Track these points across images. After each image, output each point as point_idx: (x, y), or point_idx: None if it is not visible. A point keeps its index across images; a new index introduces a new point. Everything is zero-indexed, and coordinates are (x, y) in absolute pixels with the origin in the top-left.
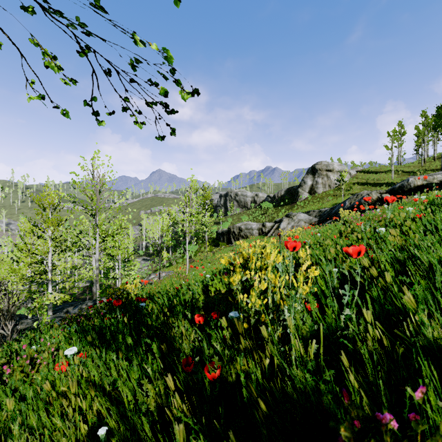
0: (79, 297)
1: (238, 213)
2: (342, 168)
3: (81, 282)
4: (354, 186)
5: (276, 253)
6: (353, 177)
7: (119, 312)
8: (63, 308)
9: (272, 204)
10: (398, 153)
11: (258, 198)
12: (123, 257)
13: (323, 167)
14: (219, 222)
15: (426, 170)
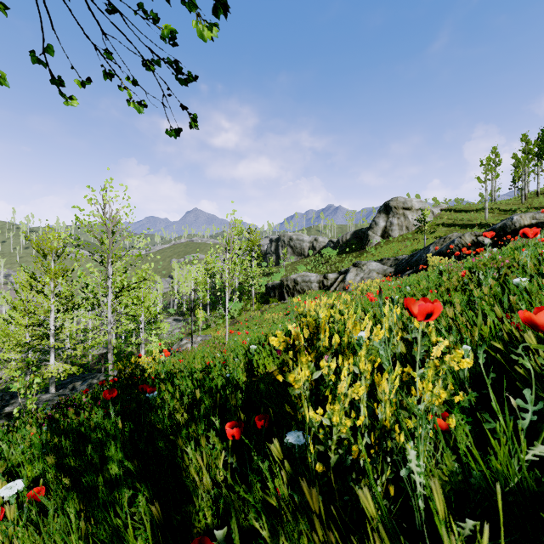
0: (93, 367)
1: (293, 262)
2: (422, 205)
3: (96, 348)
4: (438, 227)
5: (366, 319)
6: (437, 217)
7: (112, 408)
8: (73, 381)
9: (335, 251)
10: (492, 188)
11: (318, 243)
12: (148, 317)
13: (399, 204)
14: (269, 273)
15: (528, 208)
